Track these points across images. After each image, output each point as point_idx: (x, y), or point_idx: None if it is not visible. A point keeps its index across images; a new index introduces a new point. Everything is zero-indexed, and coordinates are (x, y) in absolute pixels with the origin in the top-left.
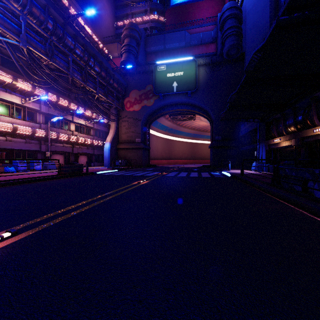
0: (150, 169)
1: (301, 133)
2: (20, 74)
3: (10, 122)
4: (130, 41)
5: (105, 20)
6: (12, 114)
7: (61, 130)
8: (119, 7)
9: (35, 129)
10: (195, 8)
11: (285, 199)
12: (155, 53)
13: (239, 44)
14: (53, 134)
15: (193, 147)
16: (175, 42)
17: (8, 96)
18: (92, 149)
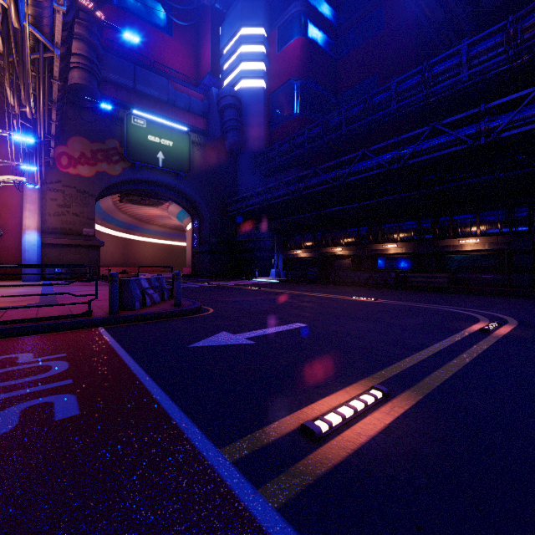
0: None
1: (321, 250)
2: None
3: None
4: (90, 52)
5: None
6: None
7: None
8: None
9: None
10: (160, 39)
11: (354, 286)
12: (115, 86)
13: (244, 144)
14: None
15: (126, 245)
16: (153, 89)
17: None
18: None
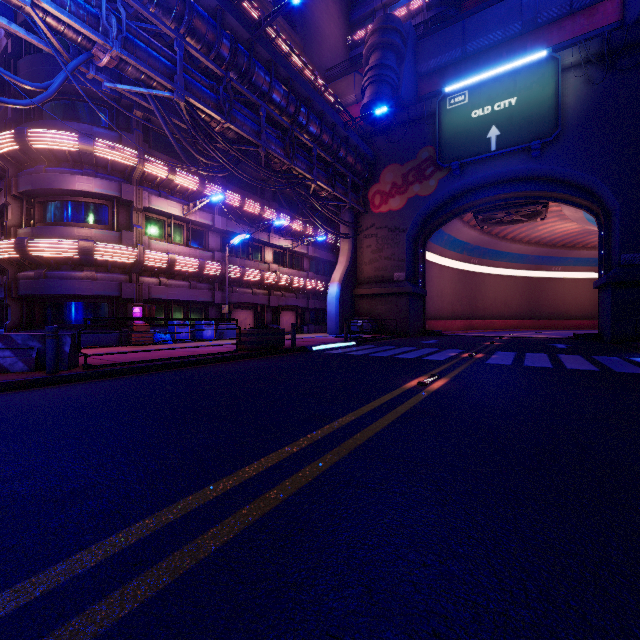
0: (432, 342)
1: None
2: (182, 161)
3: (165, 251)
4: (383, 56)
5: (329, 36)
6: (169, 236)
7: (248, 262)
8: (357, 3)
9: (205, 261)
10: None
11: None
12: (439, 73)
13: None
14: (234, 269)
15: (533, 288)
16: (492, 31)
17: (162, 204)
18: (305, 298)
